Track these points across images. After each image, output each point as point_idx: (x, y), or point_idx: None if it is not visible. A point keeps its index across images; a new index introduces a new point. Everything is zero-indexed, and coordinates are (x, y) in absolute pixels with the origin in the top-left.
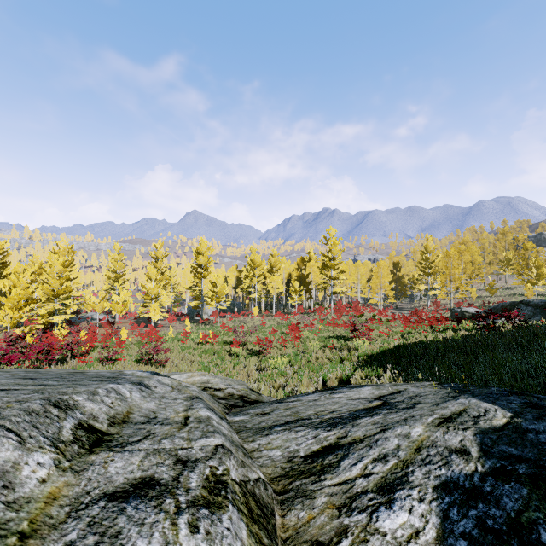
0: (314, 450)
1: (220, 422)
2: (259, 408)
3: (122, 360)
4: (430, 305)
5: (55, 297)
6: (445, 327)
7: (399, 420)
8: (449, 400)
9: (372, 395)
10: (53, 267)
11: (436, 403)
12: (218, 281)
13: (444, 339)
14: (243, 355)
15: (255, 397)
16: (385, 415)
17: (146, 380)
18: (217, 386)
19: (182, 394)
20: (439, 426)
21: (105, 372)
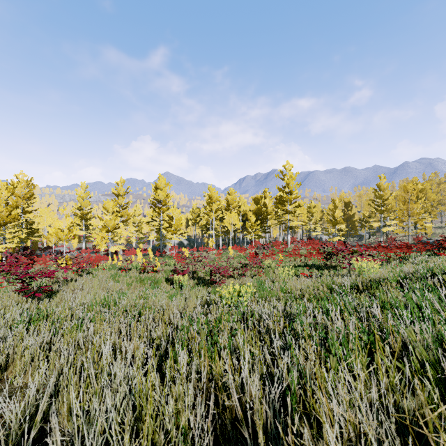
0: None
1: None
2: None
3: None
4: (384, 241)
5: (1, 225)
6: None
7: None
8: None
9: None
10: (0, 194)
11: None
12: (174, 212)
13: None
14: (189, 285)
15: None
16: None
17: None
18: None
19: None
20: None
21: None
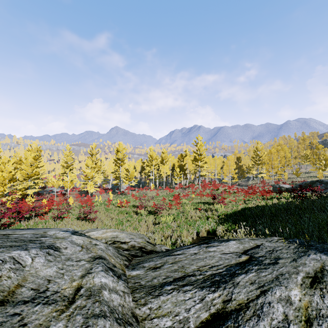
0: (203, 319)
1: (115, 286)
2: (153, 261)
3: (67, 218)
4: (259, 183)
5: (28, 178)
6: (271, 196)
7: (272, 278)
8: (302, 255)
9: (238, 249)
10: (27, 159)
11: (294, 259)
12: (130, 168)
13: (273, 204)
14: (145, 214)
15: (150, 248)
16: (257, 271)
17: (58, 242)
18: (123, 239)
19: (89, 254)
20: (313, 288)
21: (30, 234)
